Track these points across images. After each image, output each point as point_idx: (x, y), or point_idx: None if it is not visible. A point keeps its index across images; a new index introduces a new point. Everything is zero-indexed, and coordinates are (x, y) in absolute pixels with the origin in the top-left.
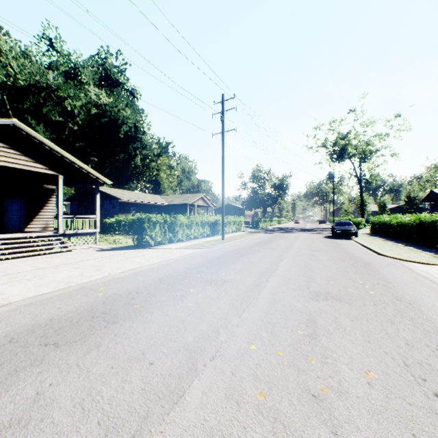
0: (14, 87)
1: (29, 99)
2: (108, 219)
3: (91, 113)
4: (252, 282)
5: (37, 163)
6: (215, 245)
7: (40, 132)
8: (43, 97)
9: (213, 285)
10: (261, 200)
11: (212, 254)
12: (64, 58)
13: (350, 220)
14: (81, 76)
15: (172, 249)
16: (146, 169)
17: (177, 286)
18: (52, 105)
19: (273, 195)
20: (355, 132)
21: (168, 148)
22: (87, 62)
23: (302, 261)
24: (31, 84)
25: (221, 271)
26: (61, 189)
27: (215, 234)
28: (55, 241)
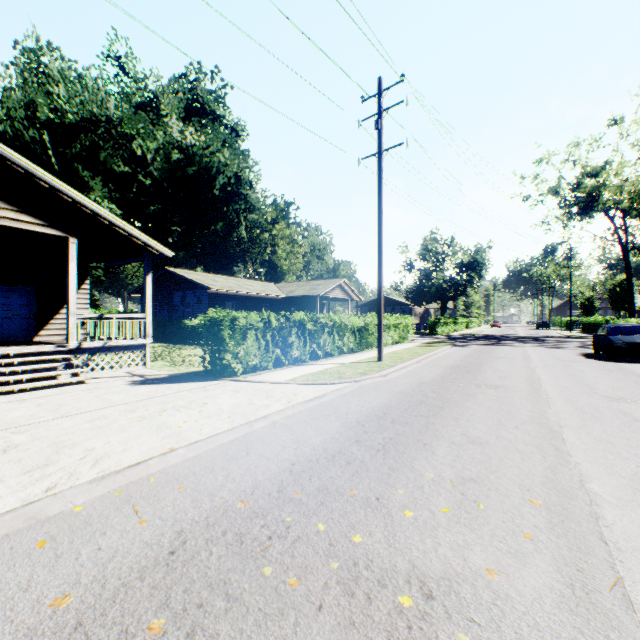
0: (61, 124)
1: (82, 141)
2: (190, 320)
3: (172, 159)
4: (568, 620)
5: (23, 212)
6: (366, 374)
7: (95, 189)
8: (101, 137)
9: (383, 637)
10: (438, 289)
11: (361, 402)
12: (137, 83)
13: (607, 321)
14: (160, 107)
15: (276, 384)
16: (255, 244)
17: (211, 637)
18: (113, 147)
19: (459, 280)
20: (619, 162)
21: (287, 211)
22: (169, 85)
23: (633, 444)
24: (84, 118)
25: (397, 493)
26: (74, 263)
27: (364, 347)
28: (51, 364)
